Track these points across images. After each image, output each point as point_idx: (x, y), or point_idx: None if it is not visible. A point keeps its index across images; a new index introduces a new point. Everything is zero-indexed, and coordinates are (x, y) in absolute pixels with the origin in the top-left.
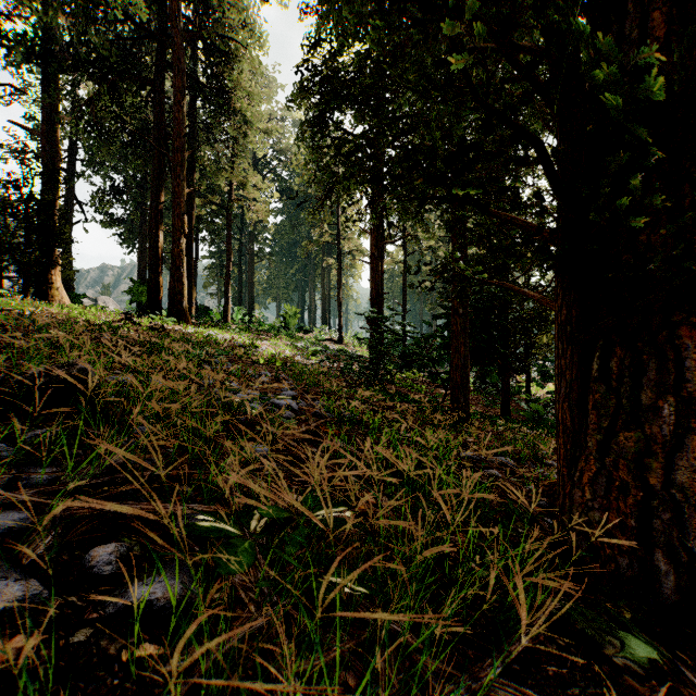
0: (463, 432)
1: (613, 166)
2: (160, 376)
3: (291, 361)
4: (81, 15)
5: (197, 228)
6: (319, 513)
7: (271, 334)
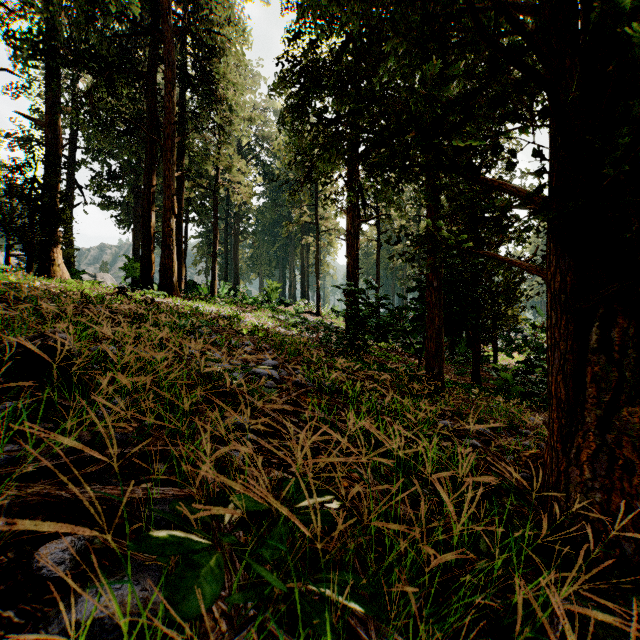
0: (442, 402)
1: (633, 112)
2: (140, 347)
3: (273, 332)
4: (79, 13)
5: (186, 210)
6: (302, 505)
7: (254, 307)
